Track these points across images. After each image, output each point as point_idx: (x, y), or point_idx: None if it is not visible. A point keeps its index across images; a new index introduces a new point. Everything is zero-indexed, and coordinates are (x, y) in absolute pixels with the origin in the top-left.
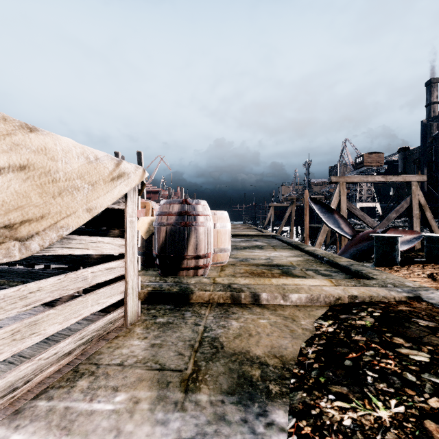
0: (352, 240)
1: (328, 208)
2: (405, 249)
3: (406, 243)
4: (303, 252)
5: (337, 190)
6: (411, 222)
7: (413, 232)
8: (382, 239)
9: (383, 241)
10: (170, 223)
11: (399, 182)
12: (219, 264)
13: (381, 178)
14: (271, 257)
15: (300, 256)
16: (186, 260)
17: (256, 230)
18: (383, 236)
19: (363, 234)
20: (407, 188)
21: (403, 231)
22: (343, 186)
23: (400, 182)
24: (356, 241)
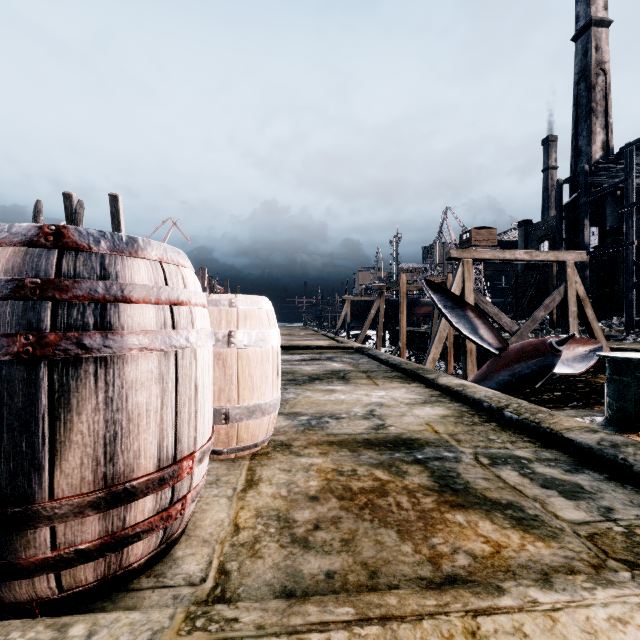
0: (502, 357)
1: (457, 299)
2: (583, 370)
3: (580, 359)
4: (434, 389)
5: (460, 272)
6: (565, 324)
7: (589, 341)
8: (636, 367)
9: (638, 370)
10: None
11: (549, 261)
12: (244, 451)
13: (524, 254)
14: (377, 408)
15: (435, 400)
16: (49, 523)
17: (326, 337)
18: None
19: (523, 346)
20: (560, 272)
21: (574, 340)
22: (469, 266)
23: (551, 261)
24: (509, 359)
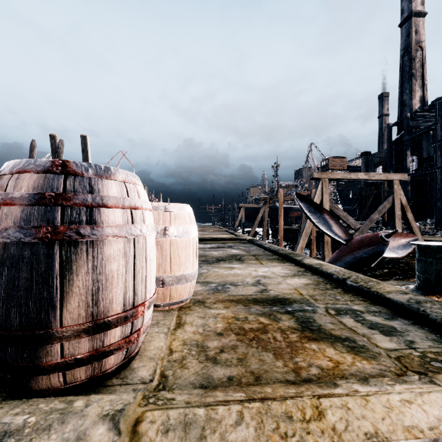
0: (348, 246)
1: (317, 206)
2: (404, 255)
3: (402, 247)
4: (301, 267)
5: (320, 187)
6: (393, 224)
7: (408, 235)
8: (435, 251)
9: (437, 253)
10: (1, 229)
11: (381, 180)
12: (174, 305)
13: (364, 175)
14: (262, 279)
15: (301, 274)
16: (59, 341)
17: (228, 232)
18: (440, 246)
19: (362, 238)
20: (389, 187)
21: (398, 234)
22: (326, 184)
23: (383, 180)
24: (353, 247)
